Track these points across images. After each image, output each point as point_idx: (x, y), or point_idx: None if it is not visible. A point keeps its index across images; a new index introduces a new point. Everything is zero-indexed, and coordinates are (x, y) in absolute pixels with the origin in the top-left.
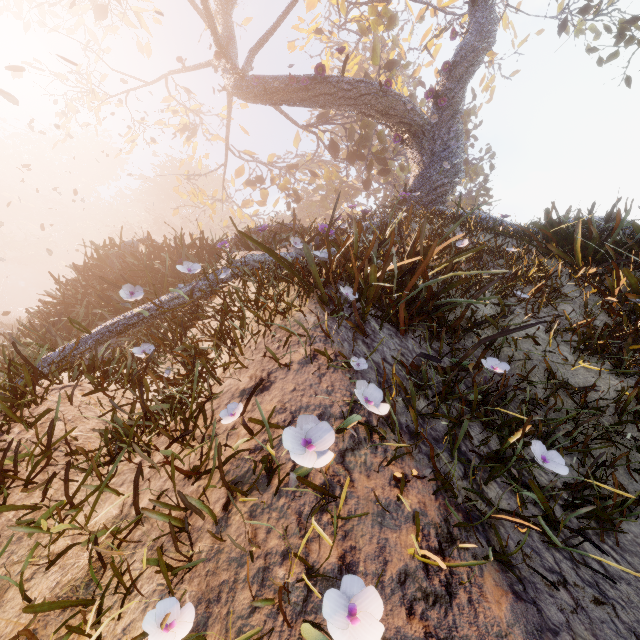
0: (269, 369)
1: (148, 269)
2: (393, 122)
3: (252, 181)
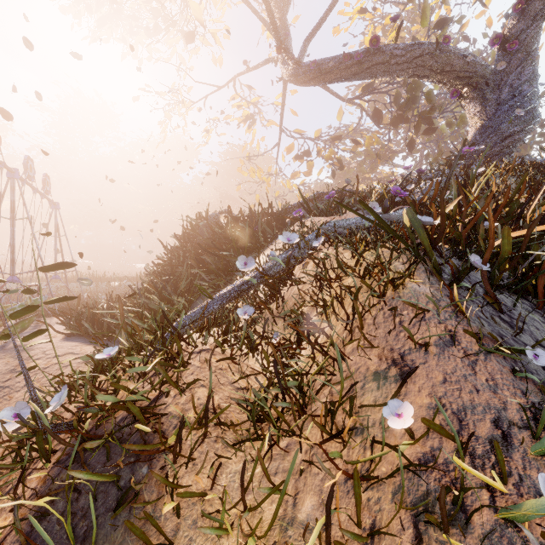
0: (399, 349)
1: (228, 236)
2: (449, 78)
3: (300, 155)
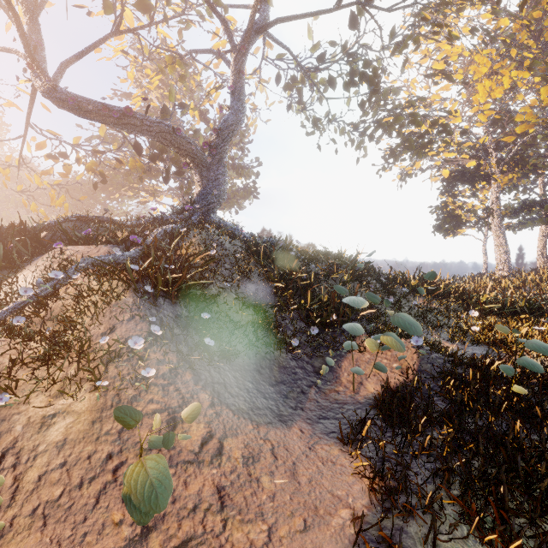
0: (113, 324)
1: None
2: (183, 153)
3: (55, 155)
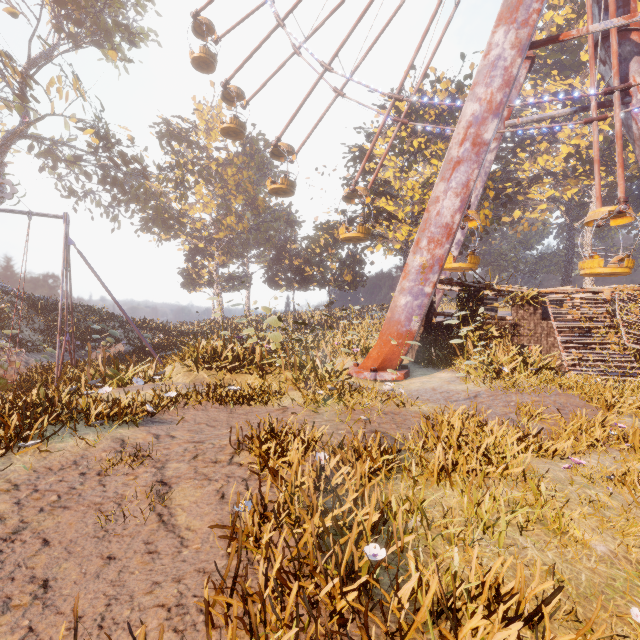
0: None
1: None
2: None
3: None
